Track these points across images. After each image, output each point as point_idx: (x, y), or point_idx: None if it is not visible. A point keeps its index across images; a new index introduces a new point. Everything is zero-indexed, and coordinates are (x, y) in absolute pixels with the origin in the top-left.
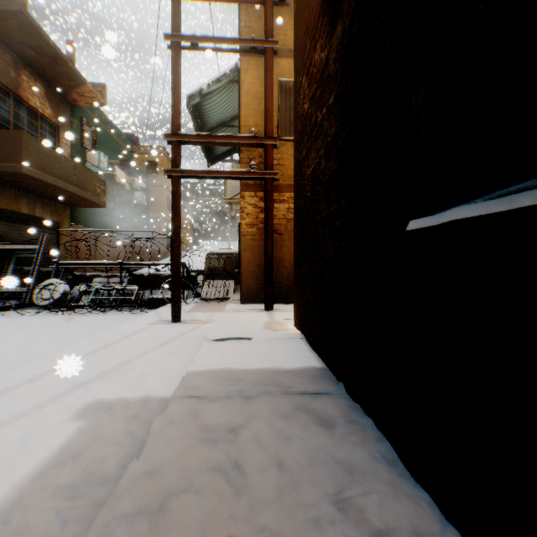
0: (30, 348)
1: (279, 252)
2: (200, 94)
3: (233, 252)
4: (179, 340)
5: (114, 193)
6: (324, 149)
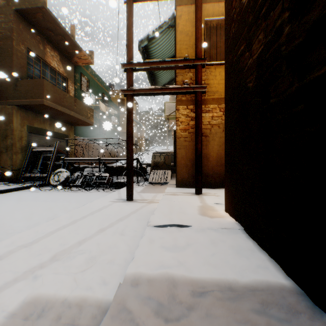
0: (31, 217)
1: (205, 149)
2: (148, 38)
3: (170, 151)
4: (129, 218)
5: (99, 117)
6: (289, 10)
